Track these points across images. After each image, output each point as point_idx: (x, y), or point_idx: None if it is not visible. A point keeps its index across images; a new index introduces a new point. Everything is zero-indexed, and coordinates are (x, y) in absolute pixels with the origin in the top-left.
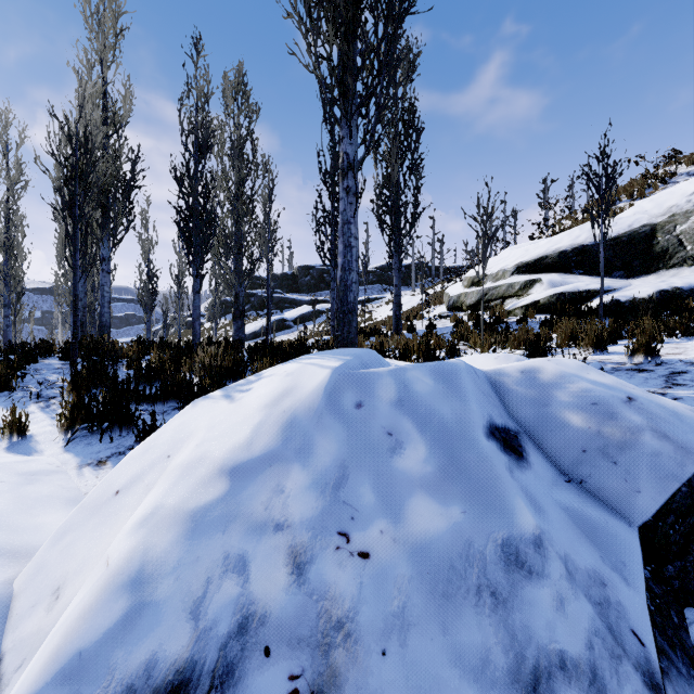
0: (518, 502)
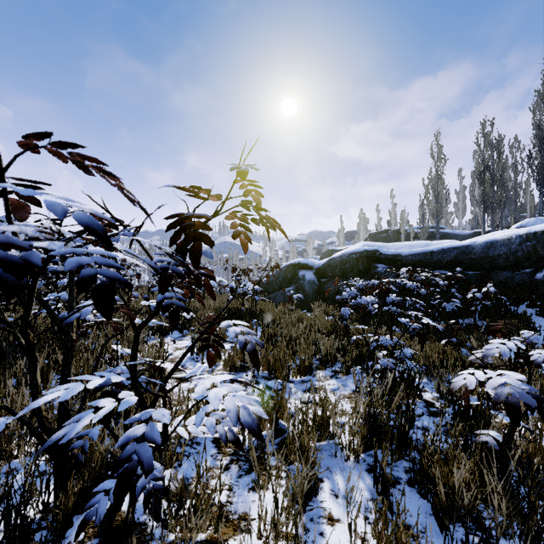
0: (537, 222)
